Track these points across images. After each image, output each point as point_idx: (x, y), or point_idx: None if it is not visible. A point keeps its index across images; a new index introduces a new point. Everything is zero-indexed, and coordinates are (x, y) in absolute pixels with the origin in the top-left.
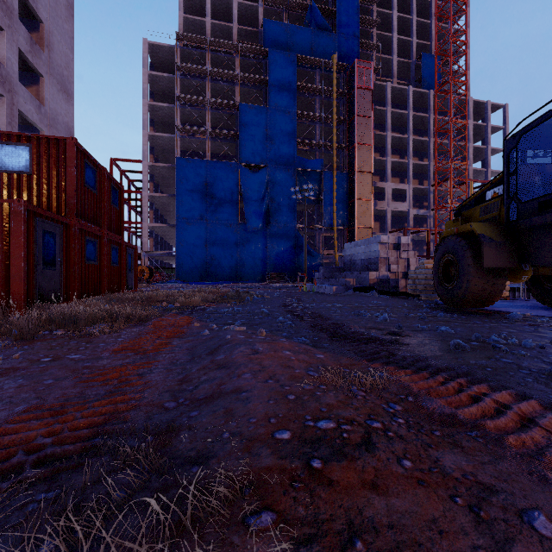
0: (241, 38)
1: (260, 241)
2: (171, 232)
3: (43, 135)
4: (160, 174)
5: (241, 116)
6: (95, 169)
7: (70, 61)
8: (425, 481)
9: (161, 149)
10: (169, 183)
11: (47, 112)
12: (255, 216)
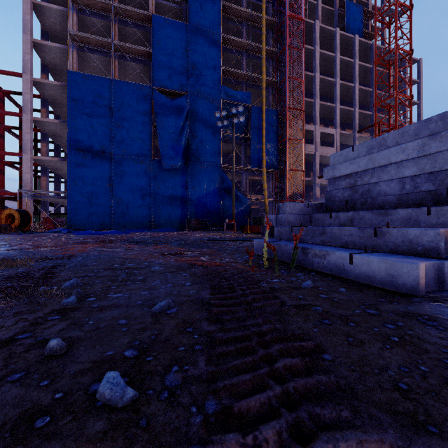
0: None
1: (178, 181)
2: None
3: None
4: (56, 99)
5: (154, 29)
6: None
7: None
8: None
9: (58, 70)
10: None
11: None
12: (173, 152)
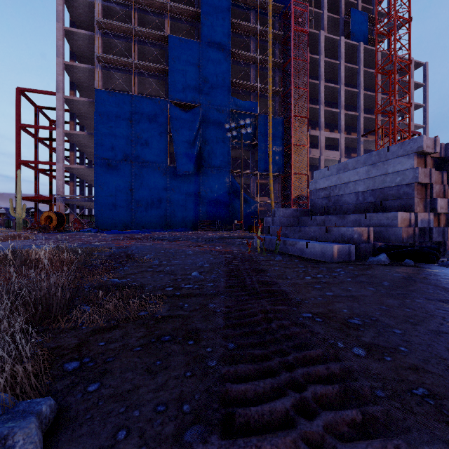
0: None
1: (191, 186)
2: None
3: None
4: (82, 113)
5: (170, 48)
6: None
7: None
8: None
9: (84, 86)
10: None
11: None
12: (186, 159)
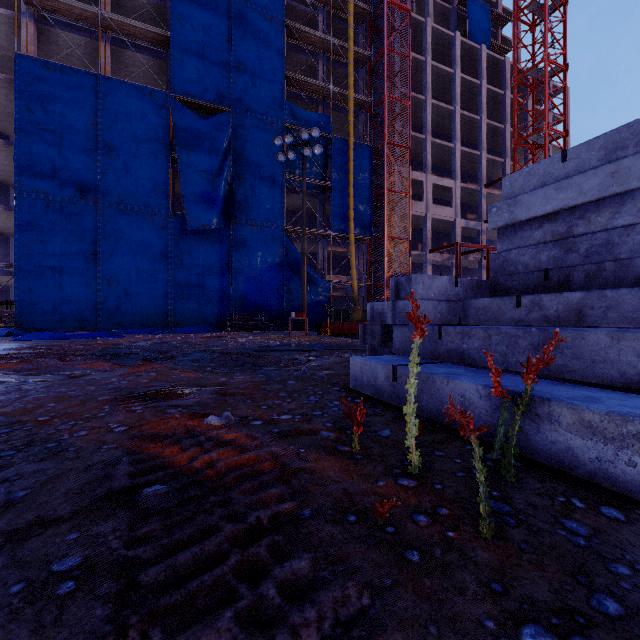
0: None
1: (214, 251)
2: None
3: None
4: None
5: None
6: None
7: None
8: None
9: (6, 58)
10: None
11: None
12: (205, 203)
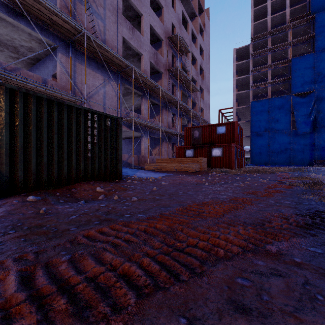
0: (292, 14)
1: (307, 140)
2: (246, 139)
3: (229, 122)
4: (241, 111)
5: (292, 66)
6: (239, 127)
7: (209, 78)
8: None
9: (241, 98)
10: (244, 114)
11: (204, 102)
12: (304, 125)
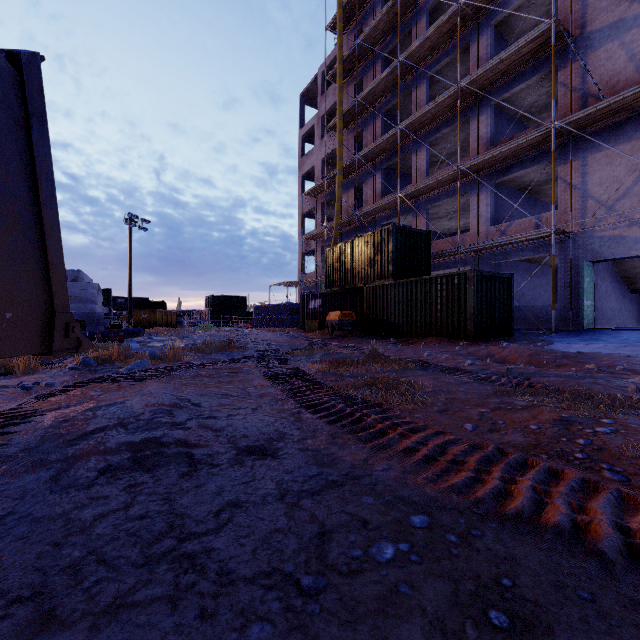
0: None
1: None
2: None
3: None
4: None
5: None
6: None
7: None
8: (518, 423)
9: None
10: None
11: None
12: None
